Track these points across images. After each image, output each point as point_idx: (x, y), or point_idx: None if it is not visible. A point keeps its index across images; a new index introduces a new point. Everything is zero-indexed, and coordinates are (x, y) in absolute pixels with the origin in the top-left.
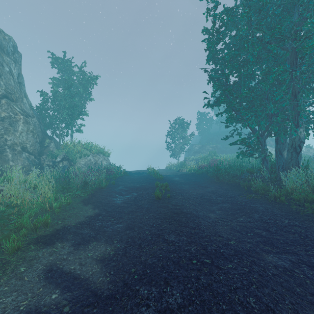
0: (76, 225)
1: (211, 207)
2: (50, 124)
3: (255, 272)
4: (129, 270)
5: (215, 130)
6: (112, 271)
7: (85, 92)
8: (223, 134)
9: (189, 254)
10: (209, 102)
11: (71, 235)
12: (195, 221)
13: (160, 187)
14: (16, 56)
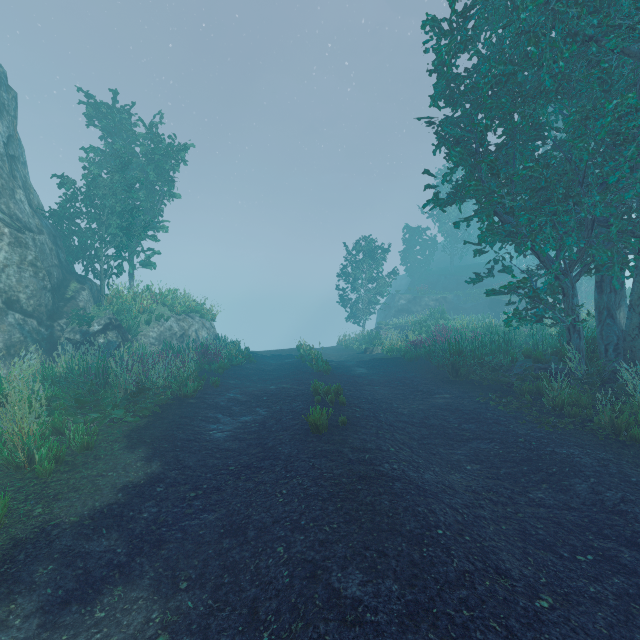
0: (80, 524)
1: (451, 451)
2: (80, 249)
3: None
4: None
5: (441, 265)
6: None
7: (159, 179)
8: (458, 273)
9: None
10: (436, 196)
11: (50, 564)
12: (417, 507)
13: (322, 394)
14: (4, 98)
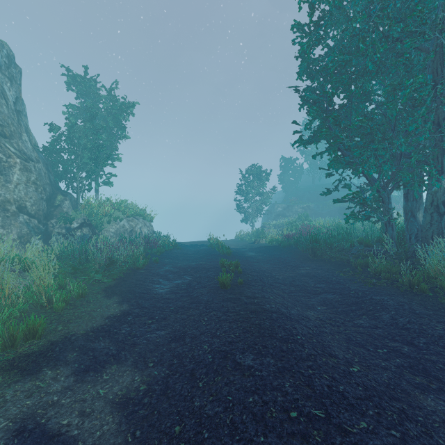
0: (87, 334)
1: (309, 299)
2: (64, 173)
3: (414, 439)
4: (171, 428)
5: (306, 184)
6: (138, 430)
7: (116, 126)
8: (318, 189)
9: (282, 397)
10: (301, 138)
11: (74, 353)
12: (285, 325)
13: (227, 267)
14: (13, 72)
